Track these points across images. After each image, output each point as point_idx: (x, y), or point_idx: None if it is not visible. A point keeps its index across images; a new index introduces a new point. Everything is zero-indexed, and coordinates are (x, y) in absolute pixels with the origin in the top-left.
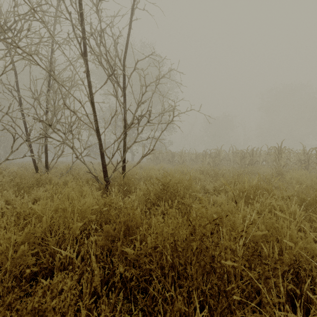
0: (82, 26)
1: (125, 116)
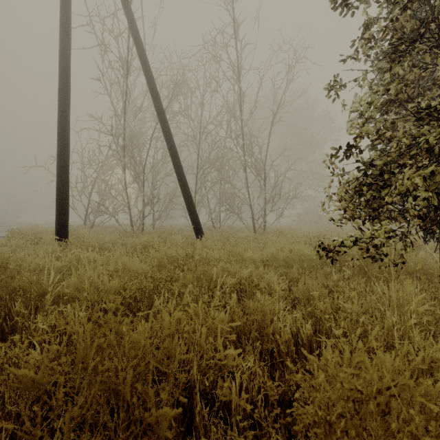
0: (245, 158)
1: (265, 196)
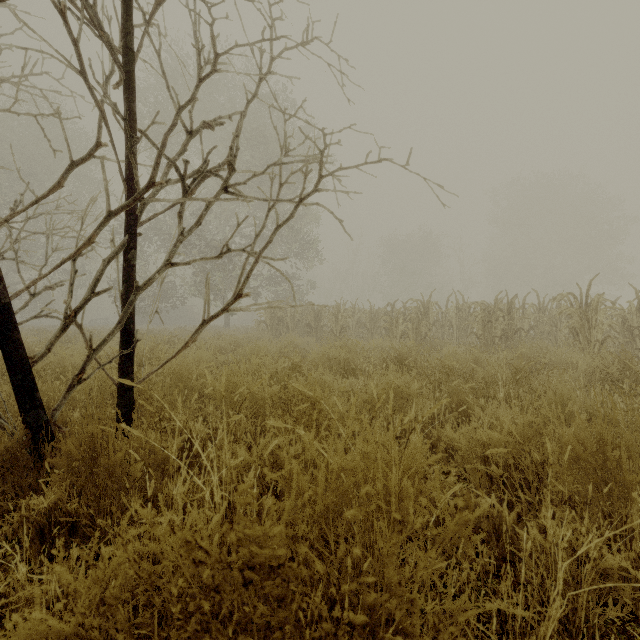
0: None
1: (130, 159)
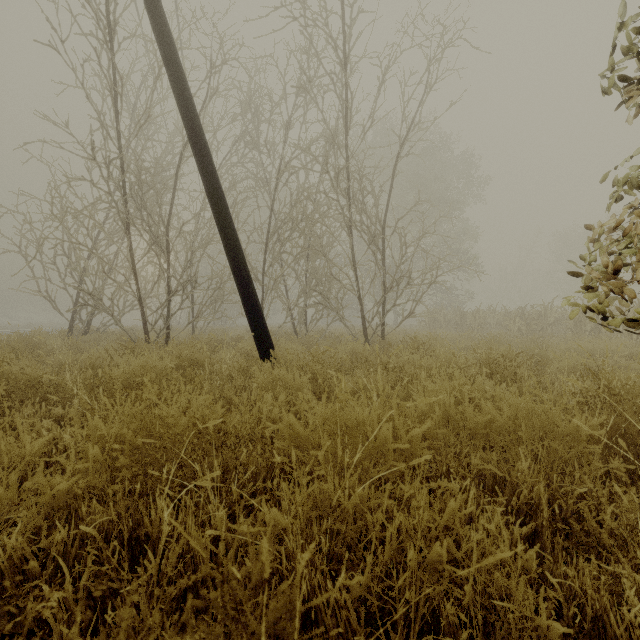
0: (350, 213)
1: (384, 279)
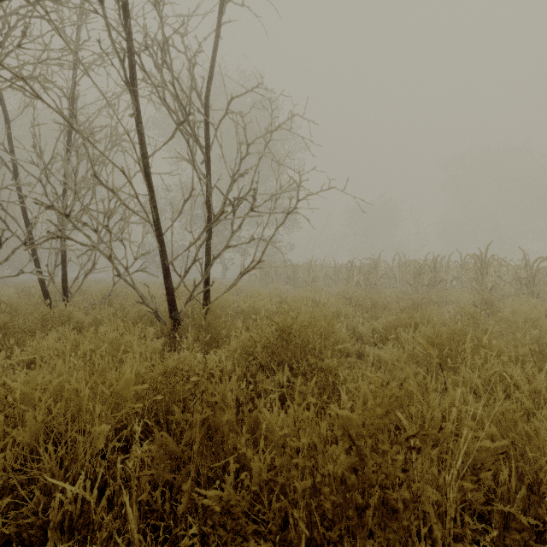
0: (128, 27)
1: (209, 198)
